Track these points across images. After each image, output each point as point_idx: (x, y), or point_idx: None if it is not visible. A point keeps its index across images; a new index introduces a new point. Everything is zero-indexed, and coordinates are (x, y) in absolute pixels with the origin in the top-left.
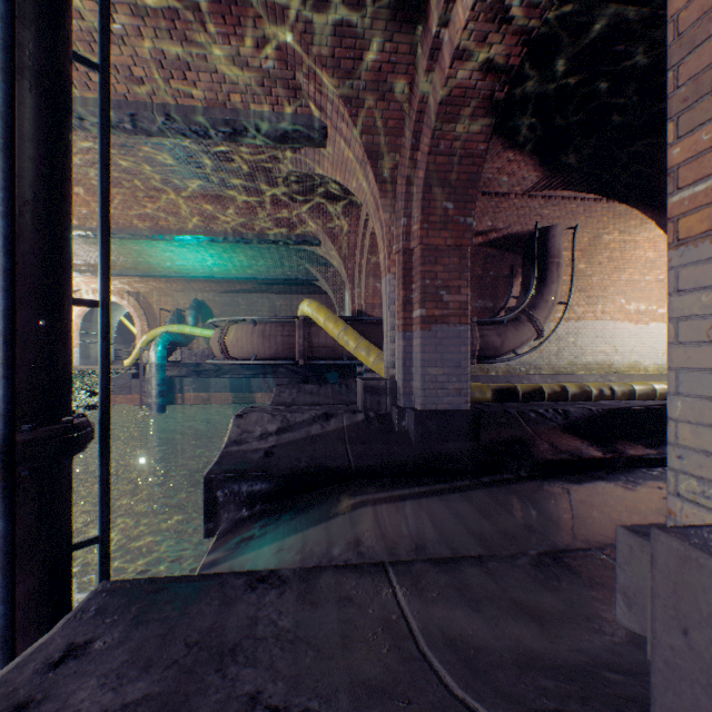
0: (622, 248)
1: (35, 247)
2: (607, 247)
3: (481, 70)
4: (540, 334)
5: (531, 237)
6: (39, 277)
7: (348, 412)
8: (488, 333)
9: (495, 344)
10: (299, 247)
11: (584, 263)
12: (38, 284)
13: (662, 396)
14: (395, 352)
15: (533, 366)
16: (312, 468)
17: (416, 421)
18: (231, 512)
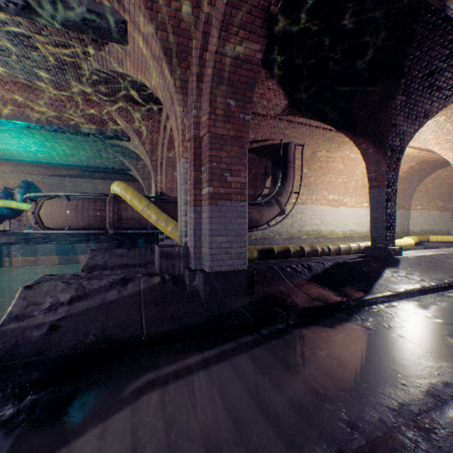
0: (327, 161)
1: None
2: (319, 160)
3: None
4: (283, 212)
5: (278, 149)
6: None
7: (146, 275)
8: (252, 211)
9: (256, 218)
10: (114, 142)
11: (307, 168)
12: None
13: (354, 251)
14: (187, 223)
15: (278, 233)
16: (98, 344)
17: (205, 282)
18: None
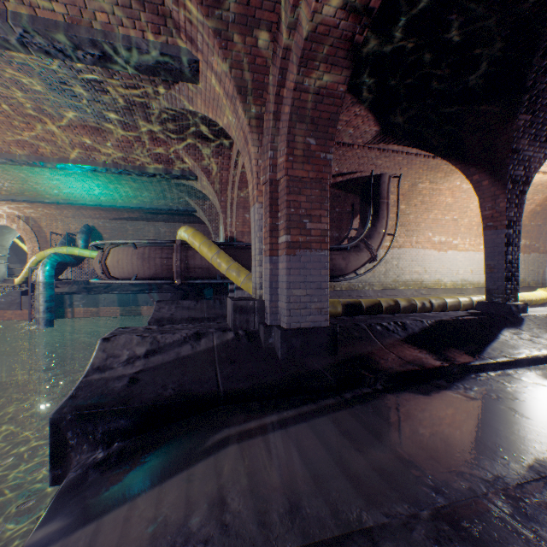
0: (431, 194)
1: None
2: (421, 193)
3: (344, 8)
4: (374, 258)
5: (367, 182)
6: None
7: (219, 330)
8: (336, 257)
9: (341, 266)
10: (179, 181)
11: (404, 204)
12: None
13: (465, 307)
14: (262, 274)
15: (368, 283)
16: (177, 398)
17: (282, 339)
18: (84, 453)
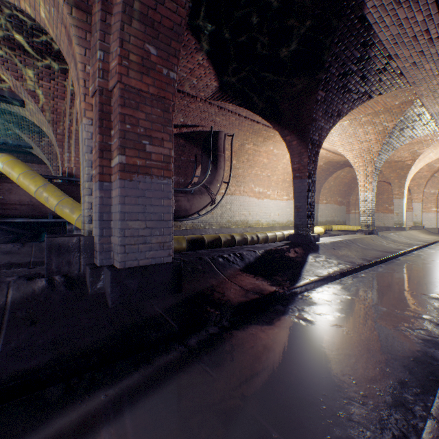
0: (254, 154)
1: None
2: (247, 152)
3: None
4: (213, 201)
5: (208, 136)
6: None
7: (22, 278)
8: (182, 199)
9: (186, 207)
10: (2, 107)
11: (236, 160)
12: None
13: (279, 239)
14: (93, 205)
15: (208, 223)
16: None
17: (114, 282)
18: None
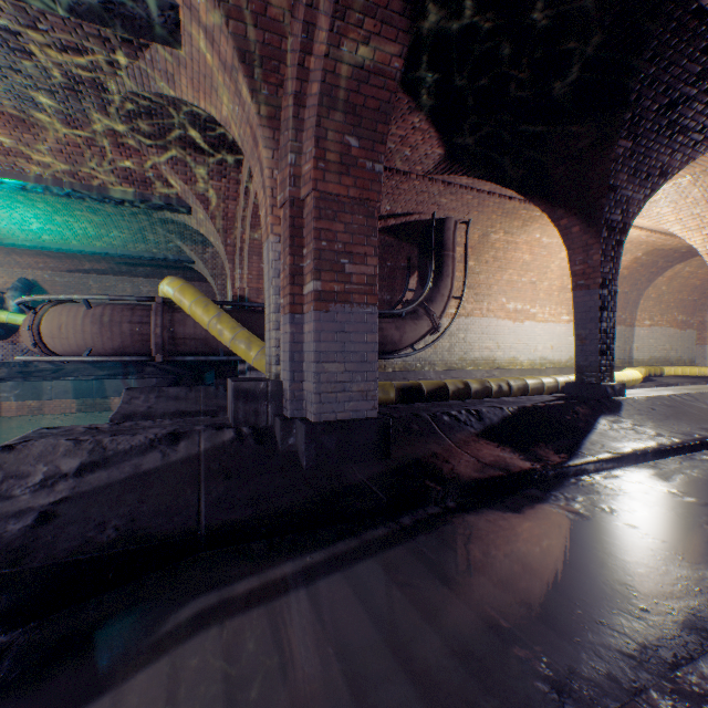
0: (505, 249)
1: None
2: (494, 246)
3: None
4: (437, 328)
5: (428, 228)
6: None
7: (211, 428)
8: (388, 326)
9: (394, 338)
10: (165, 216)
11: (474, 260)
12: None
13: (549, 390)
14: (280, 342)
15: (428, 362)
16: (120, 544)
17: (309, 438)
18: None
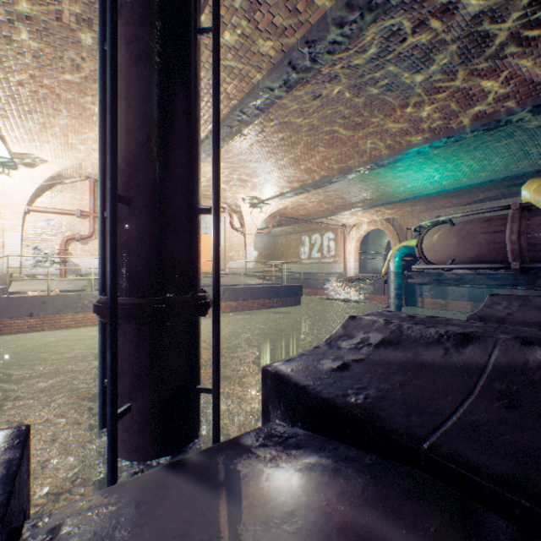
0: None
1: (148, 174)
2: None
3: None
4: None
5: None
6: (151, 194)
7: (515, 340)
8: None
9: None
10: None
11: None
12: (150, 198)
13: None
14: None
15: None
16: (354, 410)
17: None
18: (278, 418)
